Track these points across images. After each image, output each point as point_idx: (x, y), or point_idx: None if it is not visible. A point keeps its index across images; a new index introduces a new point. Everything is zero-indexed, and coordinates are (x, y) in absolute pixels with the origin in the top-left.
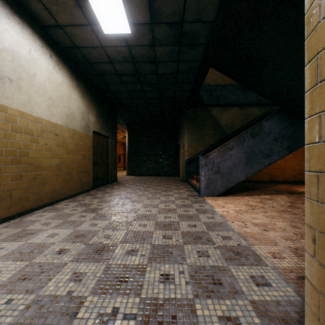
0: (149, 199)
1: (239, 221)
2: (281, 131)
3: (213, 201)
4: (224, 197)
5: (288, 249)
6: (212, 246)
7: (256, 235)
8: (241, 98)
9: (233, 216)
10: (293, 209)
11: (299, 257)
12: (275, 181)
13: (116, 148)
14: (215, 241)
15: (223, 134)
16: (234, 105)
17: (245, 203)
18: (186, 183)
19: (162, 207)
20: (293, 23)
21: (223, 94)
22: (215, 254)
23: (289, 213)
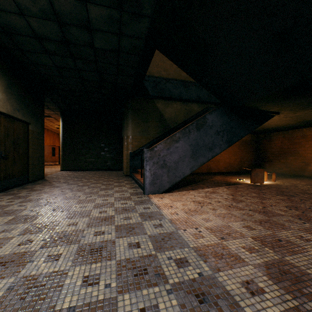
0: (80, 203)
1: (192, 226)
2: (222, 125)
3: (159, 200)
4: (170, 194)
5: (259, 270)
6: (164, 288)
7: (216, 249)
8: (184, 93)
9: (183, 219)
10: (237, 203)
11: (278, 283)
12: (212, 172)
13: (43, 138)
14: (168, 275)
15: (167, 127)
16: (178, 99)
17: (192, 199)
18: (130, 178)
19: (96, 215)
20: (245, 0)
21: (167, 87)
22: (171, 311)
23: (236, 208)
